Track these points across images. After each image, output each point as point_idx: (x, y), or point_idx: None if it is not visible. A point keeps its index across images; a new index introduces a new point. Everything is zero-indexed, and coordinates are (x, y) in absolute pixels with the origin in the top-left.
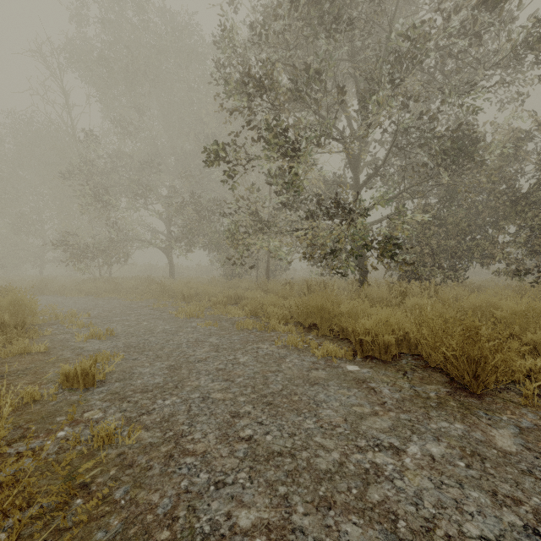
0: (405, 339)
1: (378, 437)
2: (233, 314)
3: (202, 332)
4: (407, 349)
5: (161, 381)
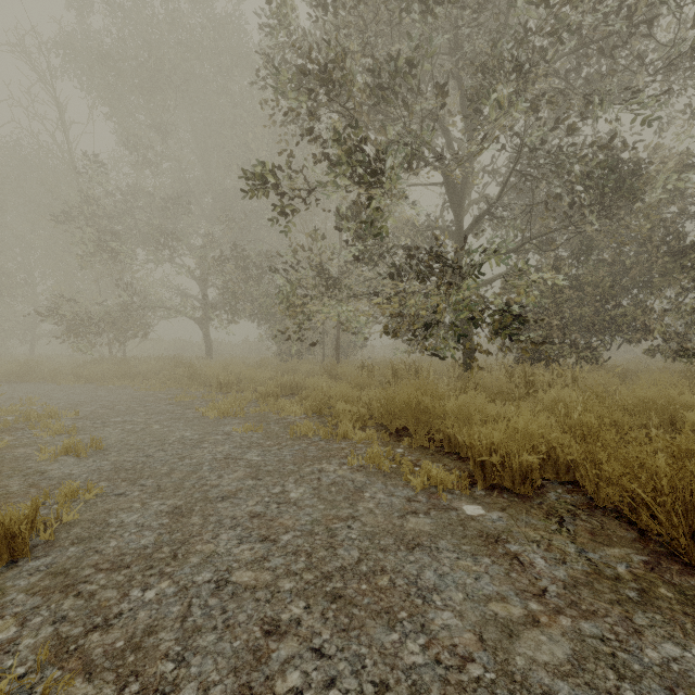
0: (549, 457)
1: (554, 692)
2: (287, 412)
3: (238, 442)
4: (553, 473)
5: (150, 543)
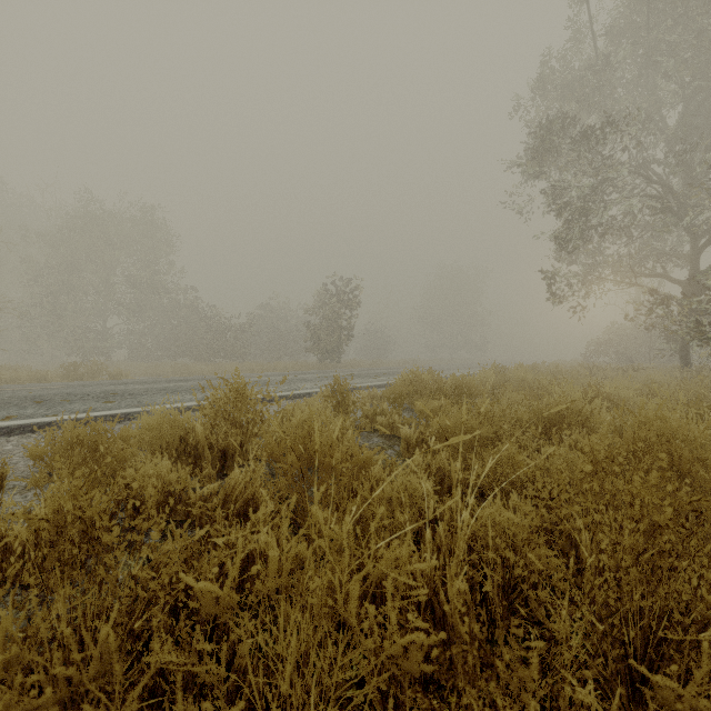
0: None
1: None
2: None
3: None
4: None
5: None
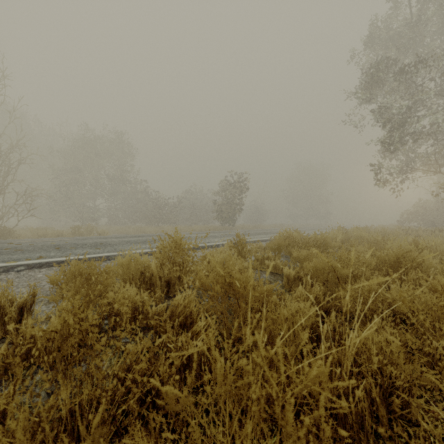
0: None
1: None
2: None
3: None
4: None
5: None
